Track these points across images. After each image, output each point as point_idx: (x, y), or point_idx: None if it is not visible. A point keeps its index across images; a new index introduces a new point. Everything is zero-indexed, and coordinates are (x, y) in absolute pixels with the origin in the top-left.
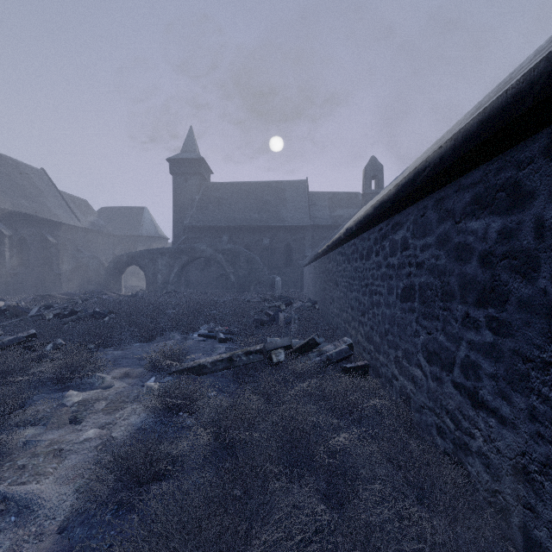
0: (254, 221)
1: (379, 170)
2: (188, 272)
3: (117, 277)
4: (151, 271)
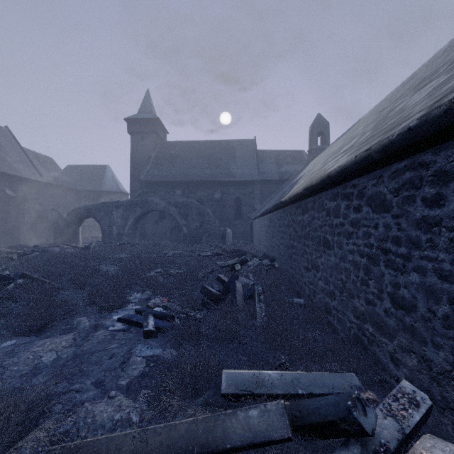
0: (205, 176)
1: (326, 126)
2: (144, 225)
3: (74, 229)
4: (106, 223)
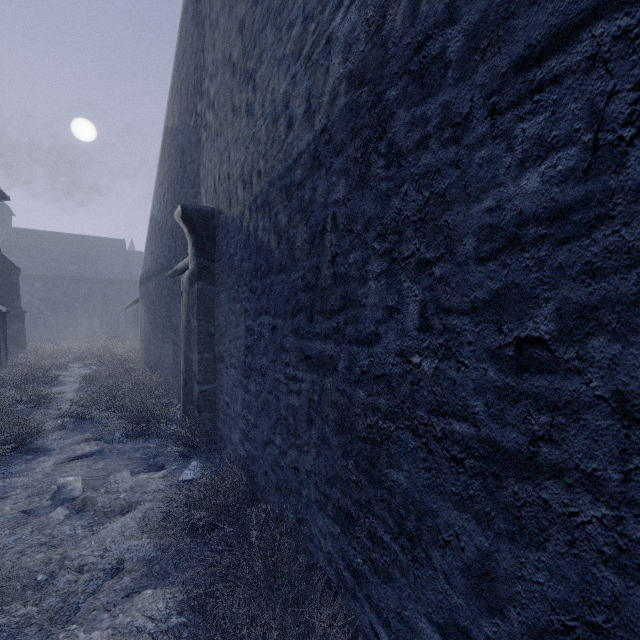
0: (71, 272)
1: None
2: None
3: None
4: None
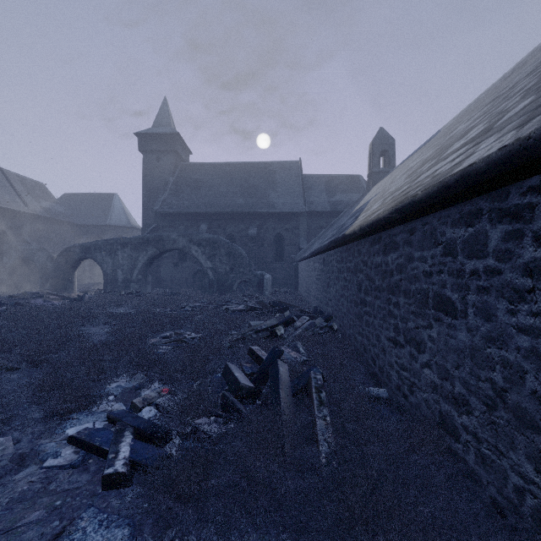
0: (238, 206)
1: (390, 144)
2: (159, 268)
3: (67, 273)
4: (109, 266)
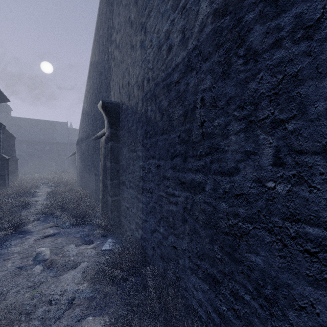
0: (40, 139)
1: None
2: None
3: None
4: None
